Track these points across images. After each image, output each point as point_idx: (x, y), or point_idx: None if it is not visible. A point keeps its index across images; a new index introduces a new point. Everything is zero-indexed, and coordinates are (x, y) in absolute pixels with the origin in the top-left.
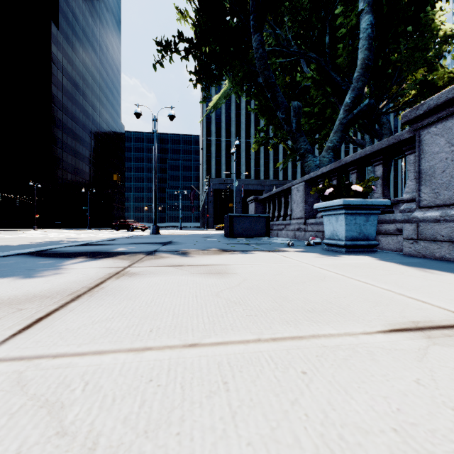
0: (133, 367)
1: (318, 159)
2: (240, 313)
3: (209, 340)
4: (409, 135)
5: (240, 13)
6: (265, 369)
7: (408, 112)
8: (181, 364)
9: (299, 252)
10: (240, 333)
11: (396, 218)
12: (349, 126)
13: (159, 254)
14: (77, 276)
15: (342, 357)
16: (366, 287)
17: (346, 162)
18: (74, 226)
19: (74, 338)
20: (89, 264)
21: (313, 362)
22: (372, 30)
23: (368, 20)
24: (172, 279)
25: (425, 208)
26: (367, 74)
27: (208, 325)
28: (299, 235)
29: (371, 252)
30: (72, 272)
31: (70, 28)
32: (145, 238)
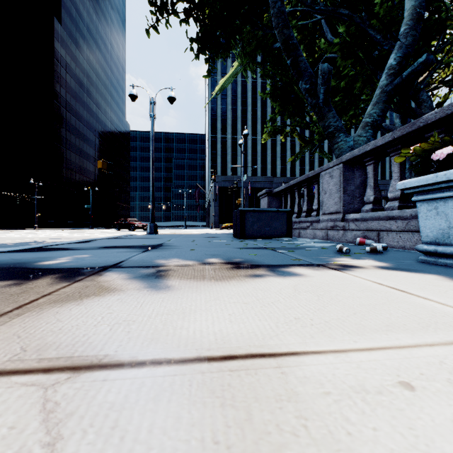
0: None
1: (351, 140)
2: None
3: None
4: None
5: None
6: None
7: None
8: None
9: (391, 270)
10: None
11: None
12: (394, 95)
13: (108, 276)
14: None
15: None
16: None
17: (427, 122)
18: (77, 225)
19: None
20: None
21: None
22: None
23: None
24: None
25: None
26: (419, 27)
27: None
28: (333, 235)
29: None
30: None
31: (74, 24)
32: (132, 239)
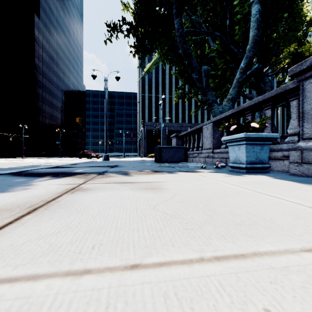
0: (66, 300)
1: (221, 107)
2: (177, 227)
3: (151, 259)
4: (293, 85)
5: (166, 4)
6: (220, 305)
7: (294, 67)
8: (122, 295)
9: (211, 172)
10: (181, 250)
11: (282, 148)
12: (243, 83)
13: (107, 174)
14: (40, 191)
15: (300, 284)
16: (277, 201)
17: (244, 108)
18: (50, 155)
19: (14, 256)
20: (53, 181)
21: (270, 292)
22: (259, 15)
23: (257, 8)
24: (116, 193)
25: (308, 140)
26: (256, 47)
27: (149, 241)
28: (208, 160)
29: (265, 172)
30: (37, 187)
31: (48, 18)
32: (98, 163)
